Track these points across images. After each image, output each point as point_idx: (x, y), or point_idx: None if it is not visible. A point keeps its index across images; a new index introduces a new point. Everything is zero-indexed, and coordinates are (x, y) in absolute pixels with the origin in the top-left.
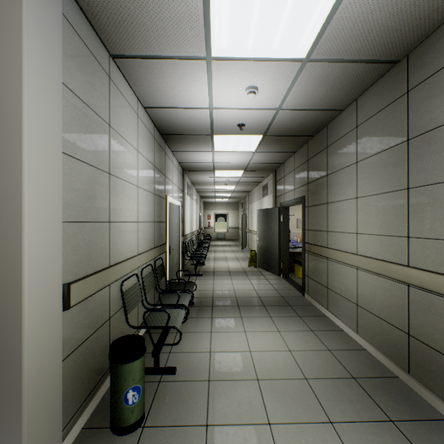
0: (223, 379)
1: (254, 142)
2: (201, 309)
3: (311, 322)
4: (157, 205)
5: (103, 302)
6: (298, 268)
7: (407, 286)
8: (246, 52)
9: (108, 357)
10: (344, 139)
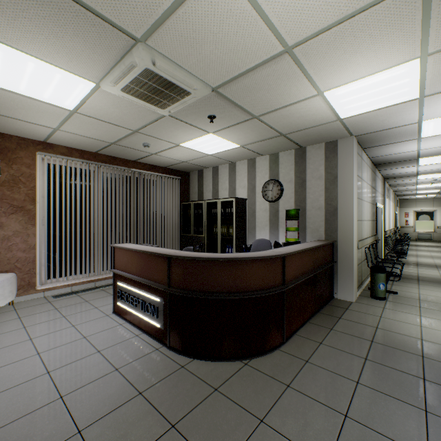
0: (428, 301)
1: None
2: (407, 279)
3: None
4: (372, 210)
5: (360, 254)
6: None
7: None
8: None
9: (361, 278)
10: None
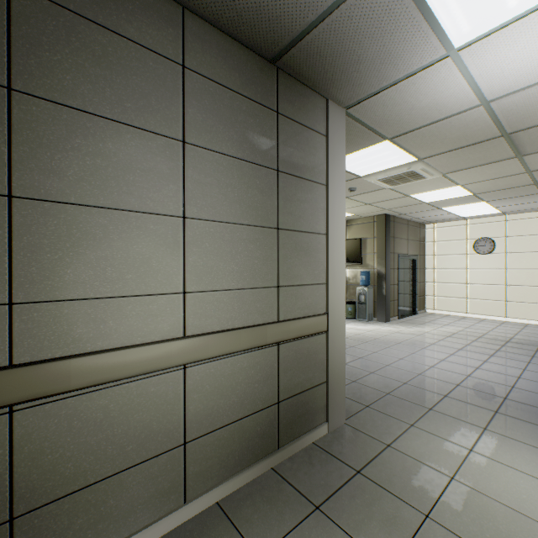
0: None
1: None
2: None
3: None
4: None
5: None
6: None
7: (278, 345)
8: None
9: None
10: (135, 53)
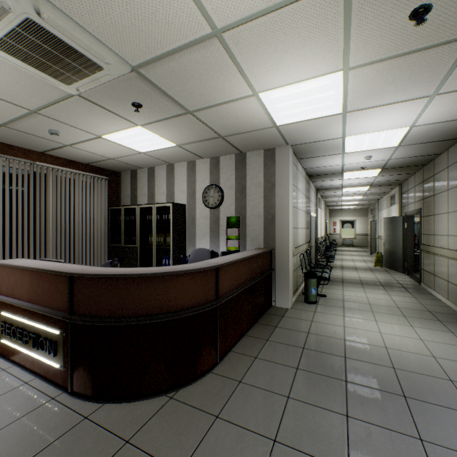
0: (350, 301)
1: (375, 172)
2: (335, 282)
3: (417, 295)
4: (307, 218)
5: (296, 260)
6: None
7: None
8: (362, 149)
9: (296, 284)
10: (442, 173)
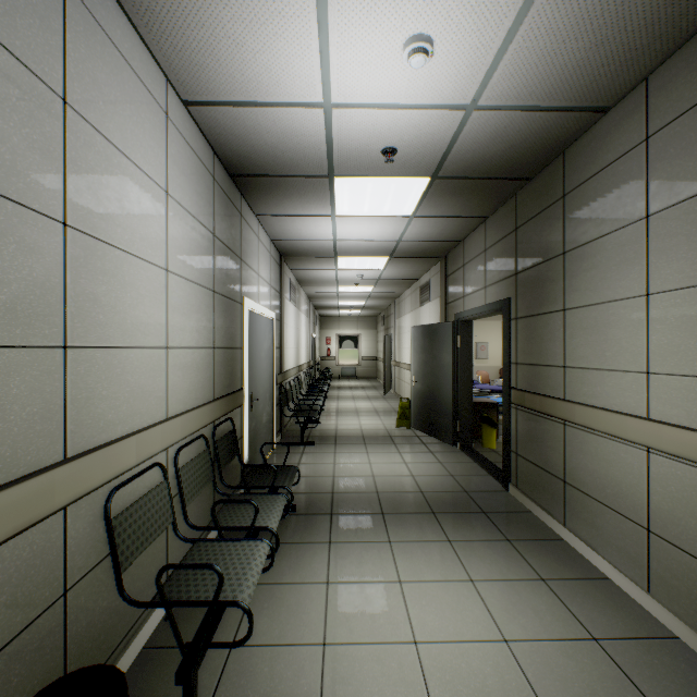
0: None
1: (413, 194)
2: (309, 520)
3: (536, 555)
4: (222, 313)
5: (38, 560)
6: (489, 433)
7: None
8: None
9: None
10: (610, 172)
